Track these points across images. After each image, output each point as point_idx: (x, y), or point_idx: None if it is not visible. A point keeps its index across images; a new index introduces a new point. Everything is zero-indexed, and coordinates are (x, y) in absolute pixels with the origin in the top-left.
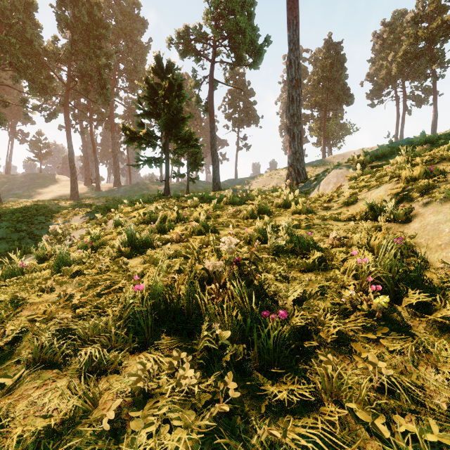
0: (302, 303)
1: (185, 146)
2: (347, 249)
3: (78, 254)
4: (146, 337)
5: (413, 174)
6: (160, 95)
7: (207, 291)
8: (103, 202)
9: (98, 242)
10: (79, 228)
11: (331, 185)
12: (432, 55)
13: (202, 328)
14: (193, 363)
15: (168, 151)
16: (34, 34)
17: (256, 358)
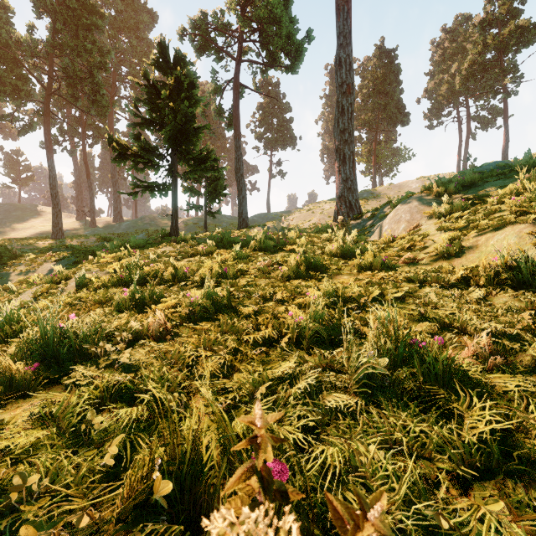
0: None
1: (201, 168)
2: None
3: None
4: None
5: None
6: (164, 97)
7: None
8: (95, 242)
9: (11, 332)
10: (37, 283)
11: (403, 224)
12: (504, 67)
13: None
14: None
15: (176, 174)
16: (2, 20)
17: None
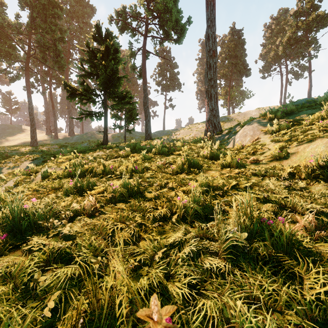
0: None
1: (122, 103)
2: None
3: None
4: None
5: None
6: (98, 58)
7: None
8: (57, 148)
9: None
10: (18, 175)
11: (248, 138)
12: (309, 41)
13: None
14: None
15: (106, 106)
16: None
17: None
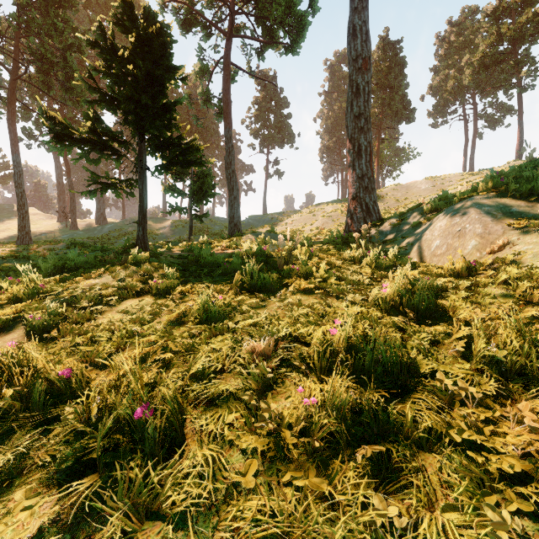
0: None
1: (178, 161)
2: None
3: None
4: None
5: None
6: (122, 60)
7: None
8: (64, 250)
9: None
10: None
11: (472, 240)
12: (519, 59)
13: None
14: None
15: (144, 167)
16: None
17: None
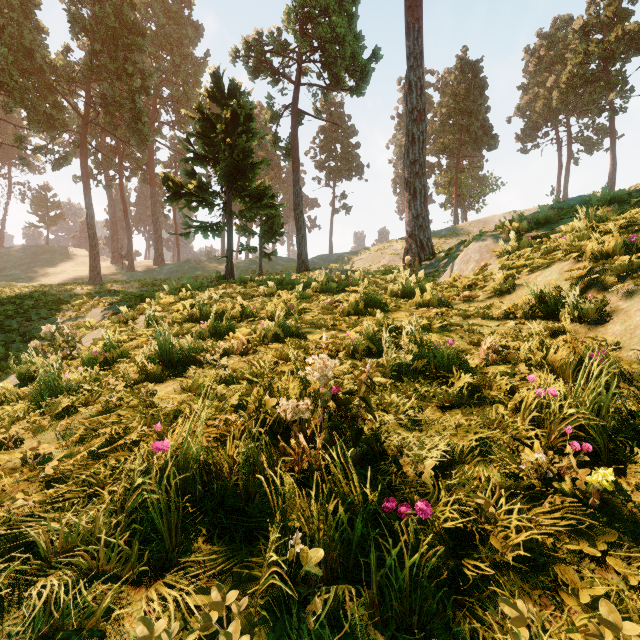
0: (449, 470)
1: (257, 206)
2: (513, 369)
3: (77, 374)
4: (167, 547)
5: (604, 248)
6: (219, 131)
7: (282, 450)
8: (137, 288)
9: (116, 353)
10: (95, 327)
11: (472, 265)
12: (609, 80)
13: (271, 525)
14: (252, 608)
15: (231, 213)
16: (36, 42)
17: (375, 604)
